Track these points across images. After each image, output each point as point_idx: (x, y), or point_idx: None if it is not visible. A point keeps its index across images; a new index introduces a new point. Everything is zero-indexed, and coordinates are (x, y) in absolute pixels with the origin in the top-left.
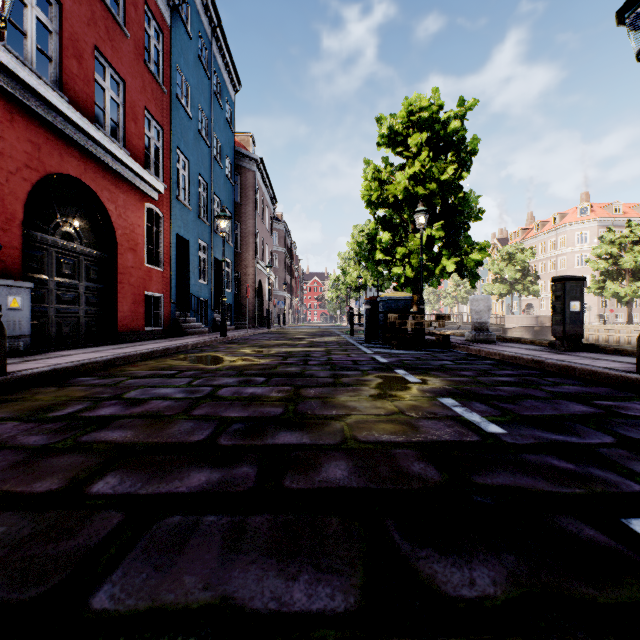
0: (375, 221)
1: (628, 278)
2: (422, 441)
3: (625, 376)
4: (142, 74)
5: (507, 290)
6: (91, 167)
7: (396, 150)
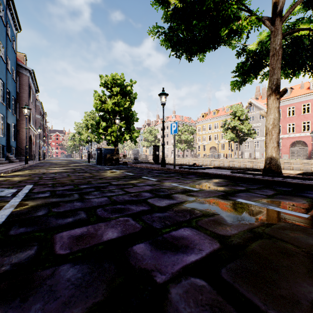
0: (99, 116)
1: (183, 142)
2: (121, 175)
3: (158, 167)
4: None
5: (149, 144)
6: None
7: (108, 90)
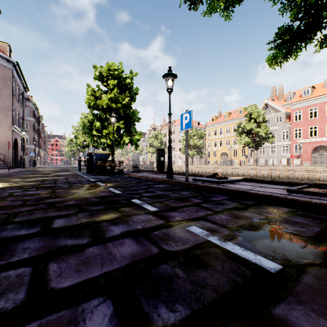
0: (93, 115)
1: (192, 148)
2: (98, 196)
3: (163, 179)
4: None
5: (155, 150)
6: None
7: (103, 84)
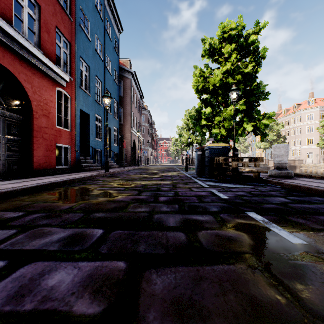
0: (201, 102)
1: None
2: None
3: None
4: (53, 4)
5: (268, 145)
6: (9, 55)
7: (214, 58)
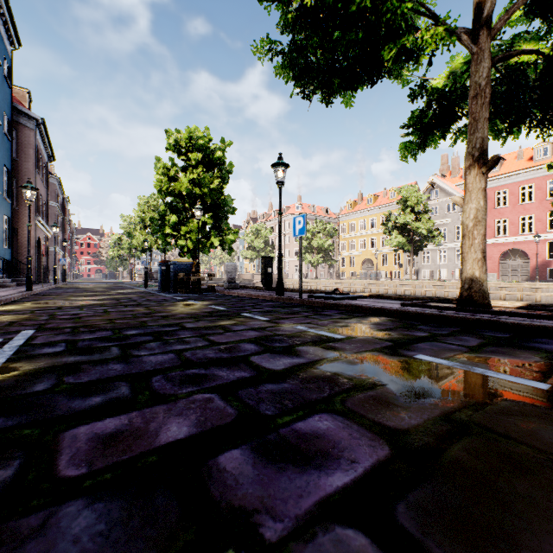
0: (165, 205)
1: (316, 252)
2: (203, 311)
3: (272, 296)
4: None
5: (256, 255)
6: None
7: (180, 157)
